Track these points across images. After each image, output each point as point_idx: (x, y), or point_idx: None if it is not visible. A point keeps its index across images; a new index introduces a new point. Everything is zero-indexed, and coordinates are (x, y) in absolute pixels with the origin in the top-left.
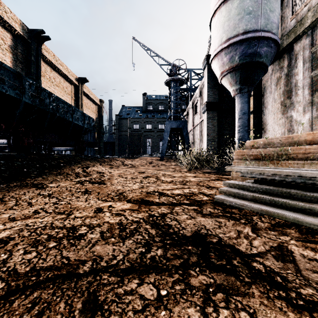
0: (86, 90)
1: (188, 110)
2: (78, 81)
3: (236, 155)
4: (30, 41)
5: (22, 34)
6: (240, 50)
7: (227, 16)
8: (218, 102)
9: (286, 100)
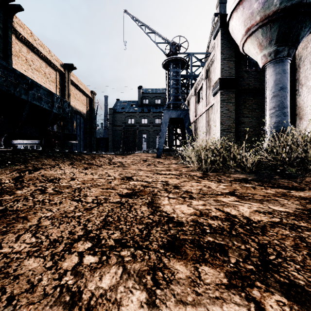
0: (75, 79)
1: (189, 99)
2: (64, 68)
3: None
4: None
5: None
6: None
7: None
8: (235, 78)
9: None
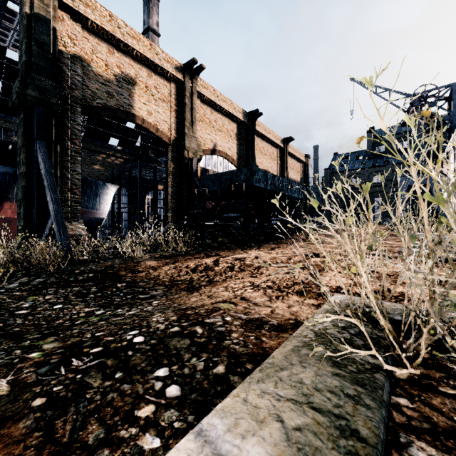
0: (291, 149)
1: (448, 151)
2: (283, 143)
3: None
4: (248, 123)
5: (243, 120)
6: None
7: None
8: None
9: None
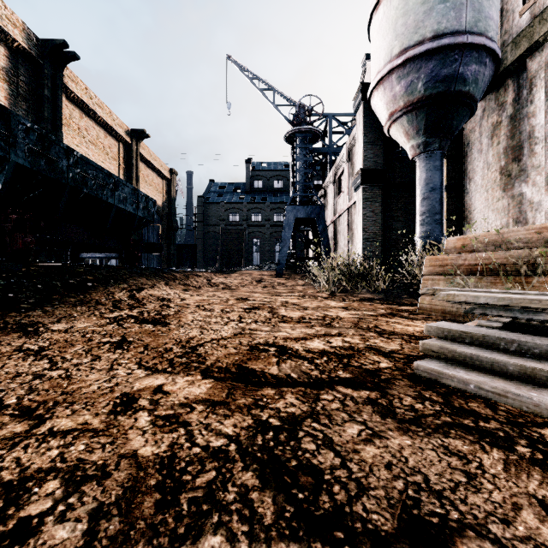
0: (146, 152)
1: (326, 186)
2: (131, 136)
3: (429, 265)
4: (42, 61)
5: (27, 47)
6: (427, 71)
7: (403, 6)
8: (383, 169)
9: (511, 165)
